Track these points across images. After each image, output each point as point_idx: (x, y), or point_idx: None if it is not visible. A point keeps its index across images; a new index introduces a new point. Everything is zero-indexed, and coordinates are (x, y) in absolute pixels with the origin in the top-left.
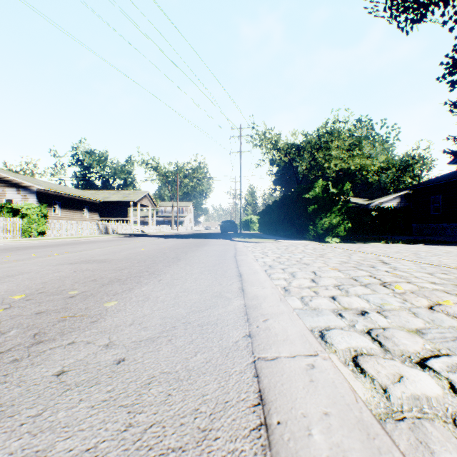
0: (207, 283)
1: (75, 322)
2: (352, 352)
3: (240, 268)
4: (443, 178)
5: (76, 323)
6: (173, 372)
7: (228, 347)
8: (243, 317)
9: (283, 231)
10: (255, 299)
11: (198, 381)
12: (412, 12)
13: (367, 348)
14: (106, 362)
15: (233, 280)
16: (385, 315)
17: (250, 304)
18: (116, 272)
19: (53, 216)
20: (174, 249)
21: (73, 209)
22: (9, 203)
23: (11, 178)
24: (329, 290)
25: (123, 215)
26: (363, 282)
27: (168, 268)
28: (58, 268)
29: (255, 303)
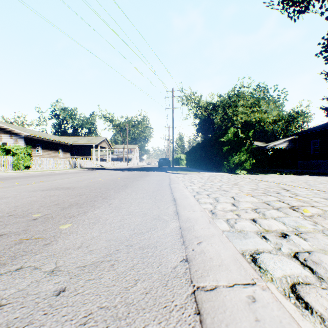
0: (148, 206)
1: (29, 245)
2: (288, 280)
3: (174, 193)
4: (321, 127)
5: (30, 246)
6: (112, 307)
7: (167, 274)
8: (179, 239)
9: (204, 166)
10: (189, 221)
11: (137, 321)
12: (298, 5)
13: (301, 275)
14: (45, 293)
15: (169, 204)
16: (304, 237)
17: (184, 226)
18: (76, 197)
19: (37, 155)
20: (124, 179)
21: (51, 150)
22: (3, 145)
23: (5, 127)
24: (249, 213)
25: (88, 154)
26: (274, 206)
27: (118, 193)
28: (32, 194)
29: (188, 225)
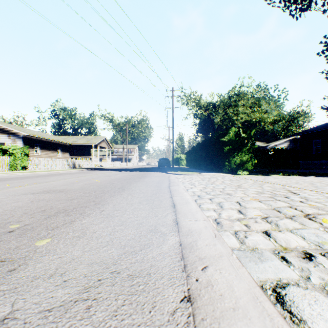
0: (144, 214)
1: None
2: None
3: (174, 197)
4: (323, 126)
5: None
6: None
7: (162, 326)
8: (179, 263)
9: (204, 166)
10: (190, 235)
11: None
12: (300, 3)
13: None
14: None
15: (168, 211)
16: None
17: (185, 242)
18: (67, 202)
19: (35, 155)
20: (121, 180)
21: (50, 150)
22: None
23: (3, 126)
24: (259, 224)
25: (87, 154)
26: (287, 214)
27: (113, 197)
28: (20, 198)
29: (190, 240)
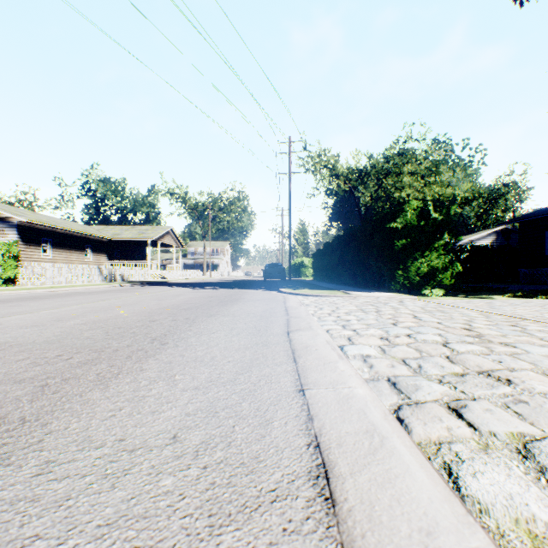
0: None
1: None
2: None
3: (311, 393)
4: None
5: None
6: None
7: None
8: None
9: (349, 278)
10: None
11: None
12: None
13: None
14: None
15: None
16: None
17: None
18: None
19: (43, 258)
20: (179, 311)
21: (70, 249)
22: None
23: None
24: None
25: (141, 257)
26: None
27: (96, 392)
28: None
29: None
